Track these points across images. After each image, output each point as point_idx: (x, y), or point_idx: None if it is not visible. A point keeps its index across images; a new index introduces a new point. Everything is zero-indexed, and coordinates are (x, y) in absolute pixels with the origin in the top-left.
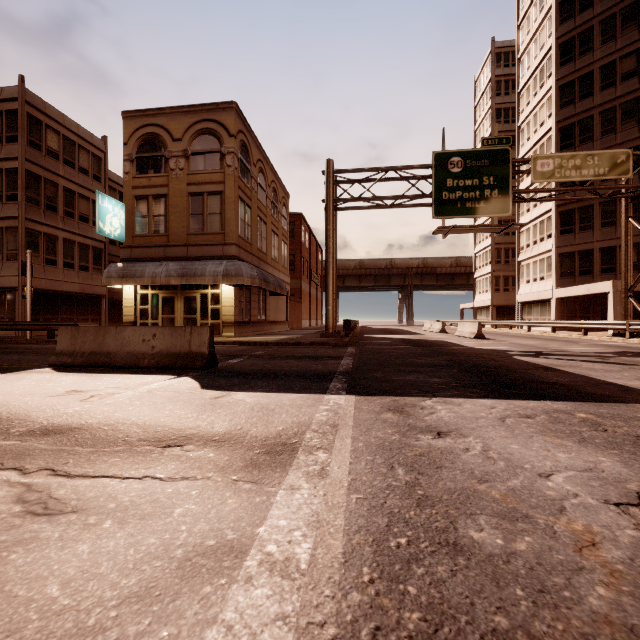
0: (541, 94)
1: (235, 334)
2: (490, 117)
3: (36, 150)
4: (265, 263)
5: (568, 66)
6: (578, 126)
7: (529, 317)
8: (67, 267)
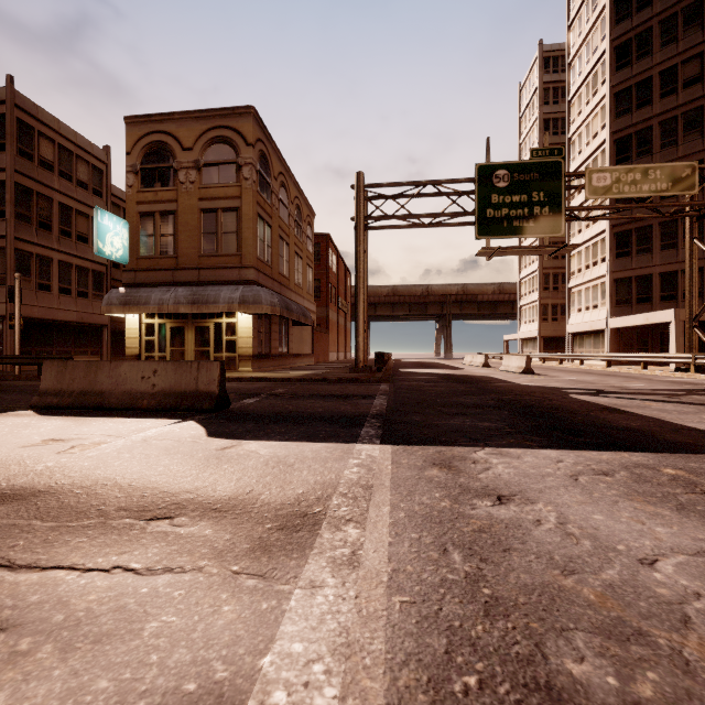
0: (594, 102)
1: (253, 369)
2: (537, 128)
3: (27, 160)
4: (287, 289)
5: (624, 71)
6: (635, 138)
7: (581, 349)
8: (63, 293)
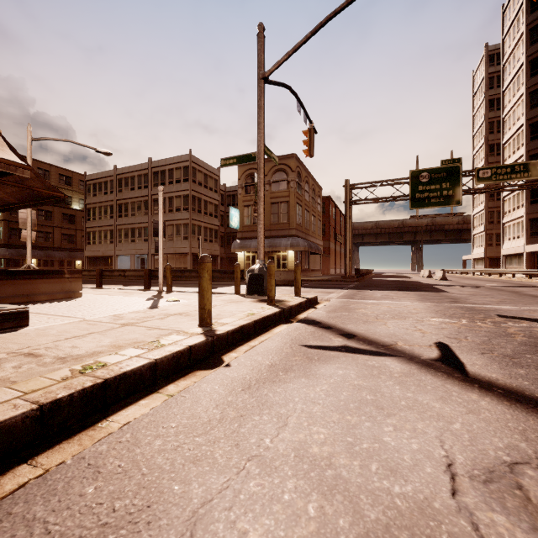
0: (517, 96)
1: None
2: (484, 106)
3: (194, 184)
4: (308, 235)
5: (536, 77)
6: None
7: (510, 266)
8: (205, 241)
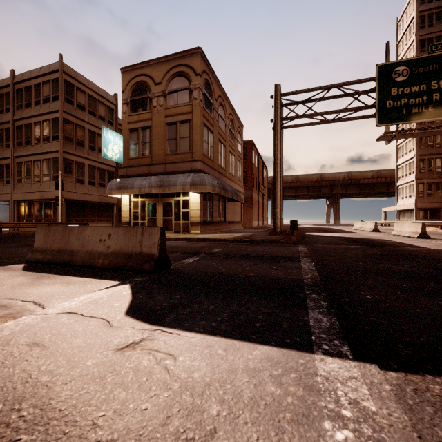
0: None
1: (200, 232)
2: (414, 48)
3: (70, 105)
4: (224, 176)
5: None
6: None
7: None
8: (90, 184)
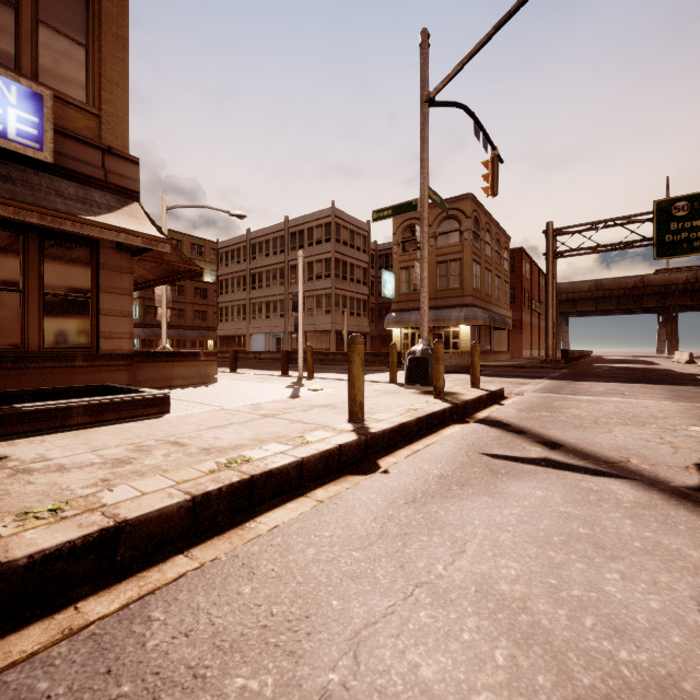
0: None
1: None
2: None
3: (338, 244)
4: (490, 304)
5: None
6: None
7: None
8: (351, 315)
